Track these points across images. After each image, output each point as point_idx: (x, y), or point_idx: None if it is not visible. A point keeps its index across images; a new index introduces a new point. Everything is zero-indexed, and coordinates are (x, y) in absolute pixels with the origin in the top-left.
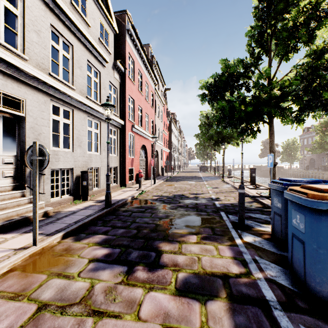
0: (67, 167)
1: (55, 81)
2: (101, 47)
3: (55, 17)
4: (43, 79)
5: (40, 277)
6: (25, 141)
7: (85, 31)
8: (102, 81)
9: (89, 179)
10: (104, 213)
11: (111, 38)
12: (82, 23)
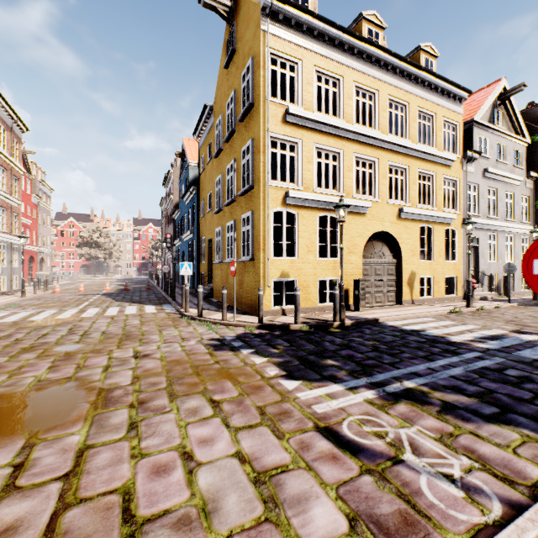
0: (494, 273)
1: (491, 221)
2: (514, 171)
3: (488, 180)
4: (487, 224)
5: (523, 309)
6: (478, 259)
7: (505, 174)
8: (515, 199)
9: (511, 282)
10: (533, 302)
11: (522, 153)
12: (502, 166)
